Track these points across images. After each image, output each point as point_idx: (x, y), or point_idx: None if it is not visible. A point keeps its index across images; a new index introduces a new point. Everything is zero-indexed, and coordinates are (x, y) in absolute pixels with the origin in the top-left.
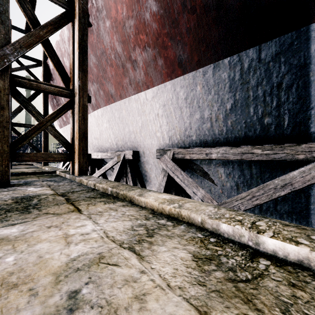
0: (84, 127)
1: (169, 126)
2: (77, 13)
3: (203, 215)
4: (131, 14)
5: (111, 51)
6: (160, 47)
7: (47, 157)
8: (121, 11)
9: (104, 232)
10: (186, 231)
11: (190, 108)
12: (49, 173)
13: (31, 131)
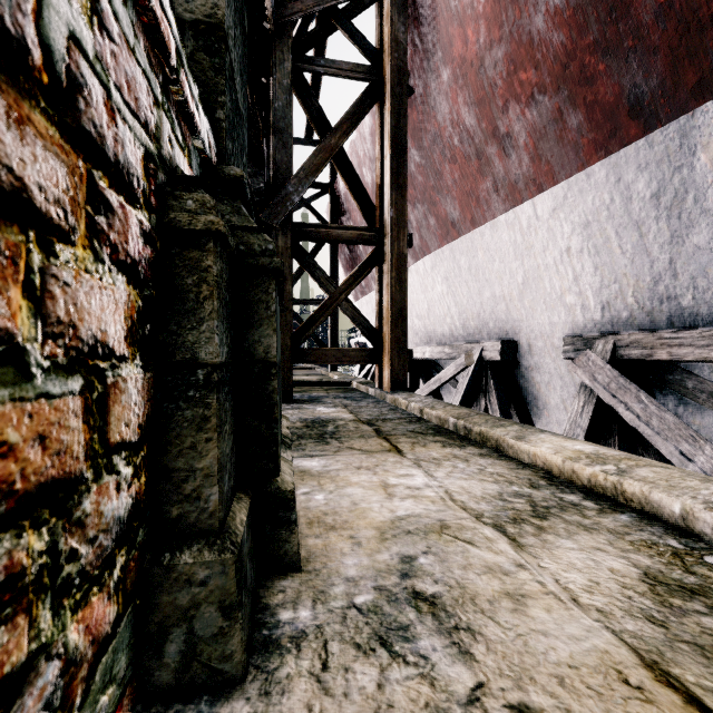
0: (400, 298)
1: (600, 275)
2: (388, 80)
3: (689, 499)
4: (498, 35)
5: (452, 130)
6: (573, 83)
7: (341, 356)
8: (474, 37)
9: (445, 492)
10: (633, 526)
11: (672, 220)
12: (342, 386)
13: (319, 311)
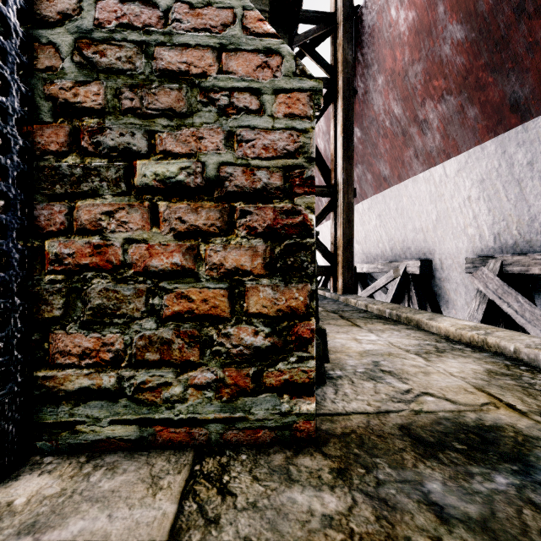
0: (349, 232)
1: (492, 215)
2: (340, 87)
3: (518, 344)
4: (418, 56)
5: (385, 116)
6: (470, 89)
7: None
8: (401, 57)
9: (389, 342)
10: (489, 357)
11: None
12: None
13: None
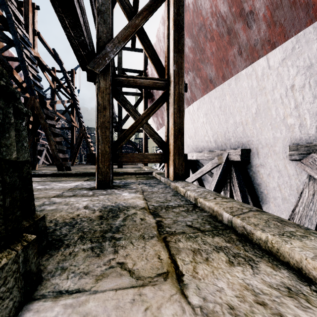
0: (179, 121)
1: None
2: None
3: None
4: None
5: (212, 19)
6: None
7: (143, 158)
8: None
9: None
10: None
11: None
12: (147, 174)
13: (129, 130)
